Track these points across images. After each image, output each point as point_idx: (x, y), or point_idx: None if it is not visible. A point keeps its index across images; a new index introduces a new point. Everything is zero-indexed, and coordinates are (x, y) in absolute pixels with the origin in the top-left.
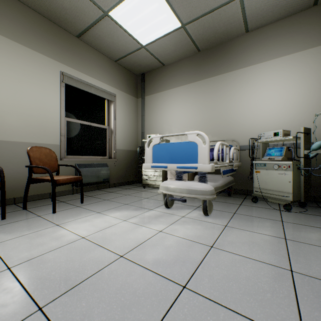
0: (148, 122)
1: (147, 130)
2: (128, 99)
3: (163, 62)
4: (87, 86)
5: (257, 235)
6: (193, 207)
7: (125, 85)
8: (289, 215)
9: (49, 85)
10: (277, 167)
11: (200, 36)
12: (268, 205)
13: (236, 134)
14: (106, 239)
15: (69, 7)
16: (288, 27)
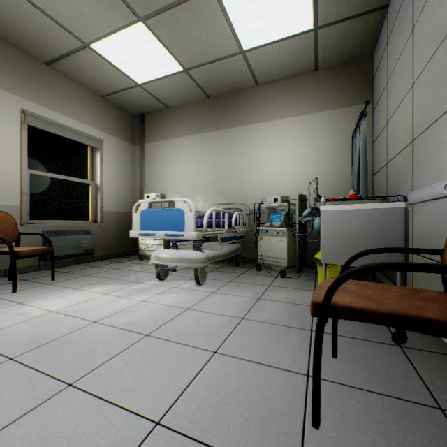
0: (149, 177)
1: (148, 186)
2: (121, 146)
3: (167, 104)
4: (60, 129)
5: (236, 298)
6: (190, 278)
7: (117, 127)
8: (280, 280)
9: (4, 127)
10: (276, 234)
11: (207, 82)
12: (270, 272)
13: (248, 197)
14: (81, 311)
15: (35, 32)
16: (295, 87)
